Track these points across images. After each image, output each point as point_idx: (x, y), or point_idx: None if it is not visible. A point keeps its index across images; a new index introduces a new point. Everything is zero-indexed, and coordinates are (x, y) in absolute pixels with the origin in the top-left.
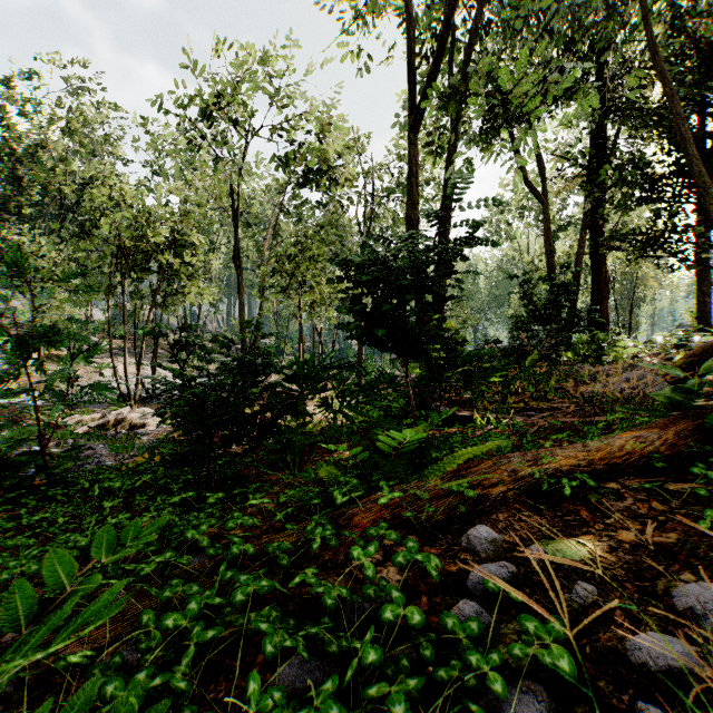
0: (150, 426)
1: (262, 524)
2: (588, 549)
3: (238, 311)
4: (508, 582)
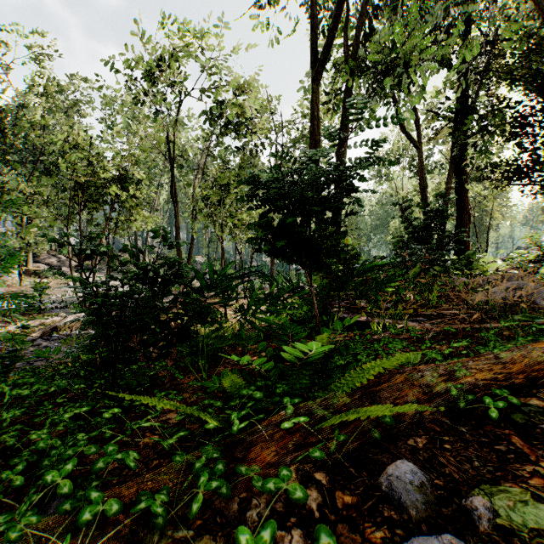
0: None
1: (158, 442)
2: None
3: (176, 235)
4: None
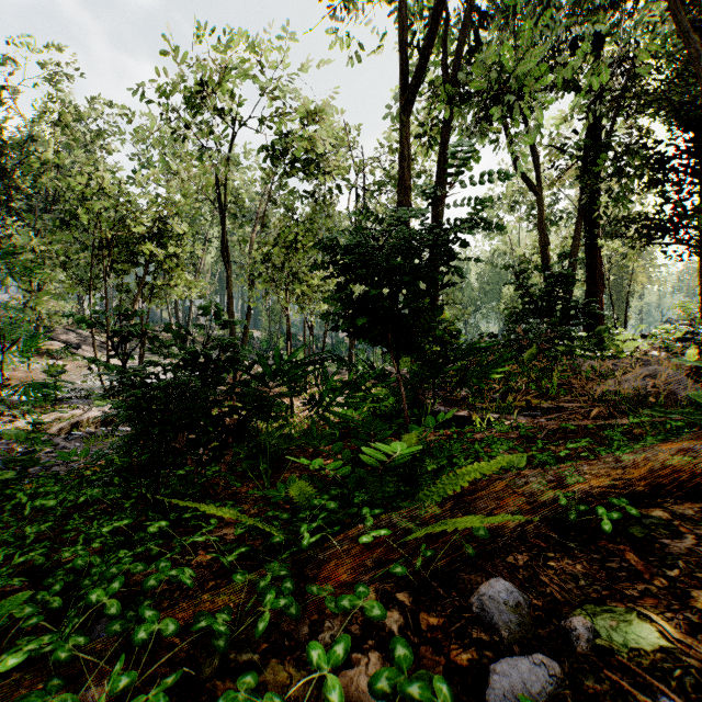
0: None
1: (213, 561)
2: (659, 628)
3: (228, 305)
4: (550, 693)
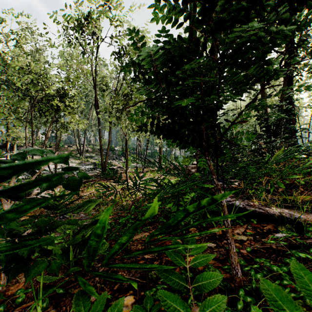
0: (42, 194)
1: None
2: None
3: (99, 133)
4: None
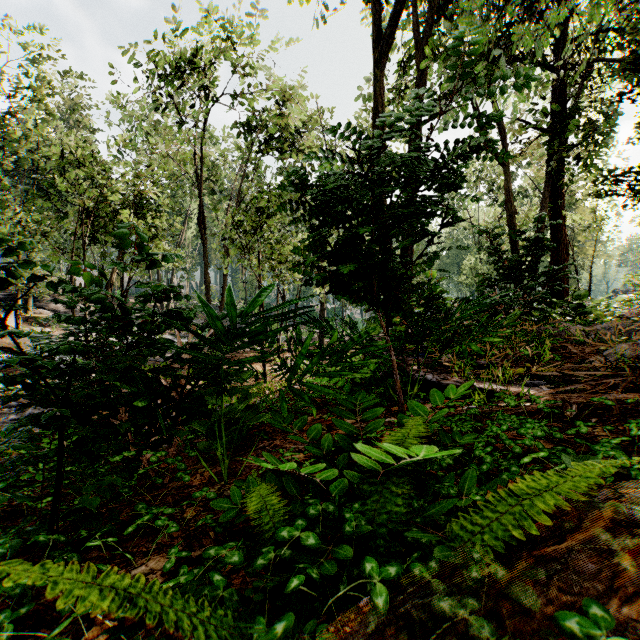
0: None
1: None
2: None
3: (205, 274)
4: None
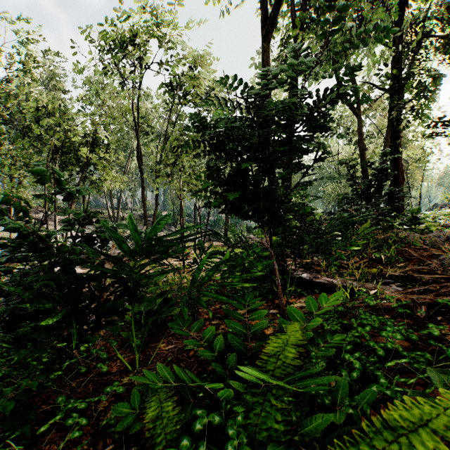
0: None
1: None
2: None
3: (142, 193)
4: None
